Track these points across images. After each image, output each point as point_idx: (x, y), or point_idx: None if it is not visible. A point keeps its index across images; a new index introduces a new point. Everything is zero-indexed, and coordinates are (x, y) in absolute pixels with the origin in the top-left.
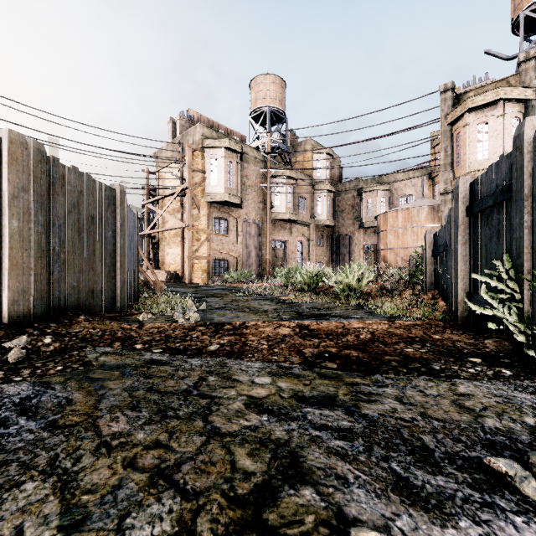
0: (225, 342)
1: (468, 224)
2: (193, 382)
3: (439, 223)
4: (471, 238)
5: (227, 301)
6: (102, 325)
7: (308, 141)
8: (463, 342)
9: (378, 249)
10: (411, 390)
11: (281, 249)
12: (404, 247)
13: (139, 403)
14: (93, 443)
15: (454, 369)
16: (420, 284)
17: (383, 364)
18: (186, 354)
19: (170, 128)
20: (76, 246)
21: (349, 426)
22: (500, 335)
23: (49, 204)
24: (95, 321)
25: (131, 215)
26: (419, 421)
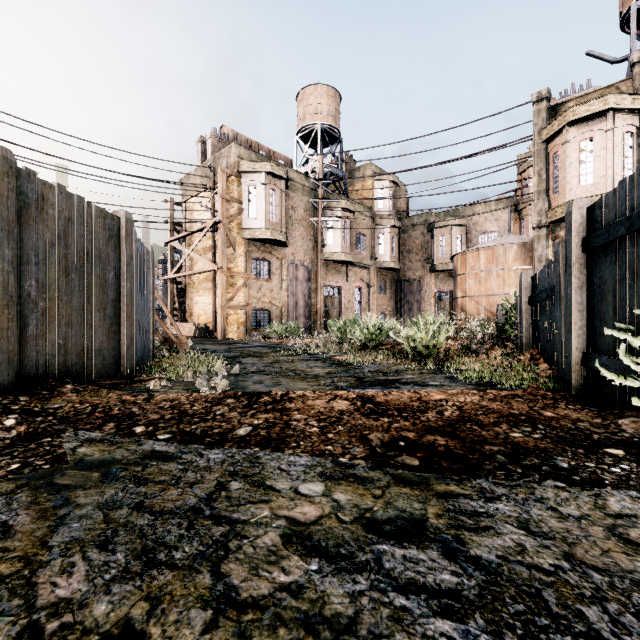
0: (260, 422)
1: (585, 262)
2: (207, 492)
3: (531, 264)
4: (589, 280)
5: (267, 362)
6: (95, 397)
7: (368, 165)
8: (588, 423)
9: (455, 296)
10: (538, 507)
11: (335, 298)
12: (488, 294)
13: (115, 534)
14: (13, 627)
15: (590, 468)
16: (511, 340)
17: (486, 459)
18: (203, 442)
19: (199, 149)
20: (62, 291)
21: (455, 585)
22: (638, 412)
23: (22, 234)
24: (87, 391)
25: (144, 252)
26: (567, 573)
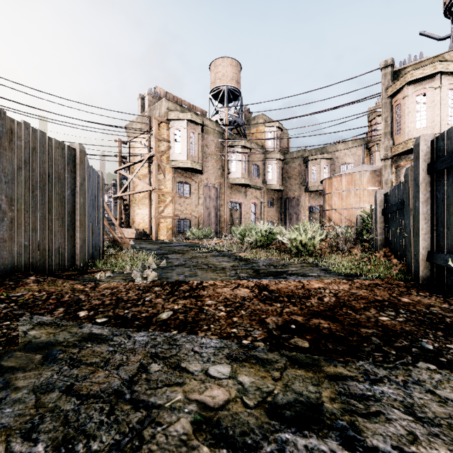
0: (179, 307)
1: (430, 182)
2: (130, 374)
3: (379, 186)
4: (433, 196)
5: (187, 257)
6: (52, 286)
7: (261, 116)
8: (438, 308)
9: (324, 209)
10: (418, 390)
11: (237, 210)
12: (348, 208)
13: (42, 420)
14: None
15: (452, 350)
16: (367, 241)
17: (364, 341)
18: (132, 325)
19: (139, 103)
20: (28, 204)
21: None
22: None
23: None
24: (46, 282)
25: (95, 176)
26: None
